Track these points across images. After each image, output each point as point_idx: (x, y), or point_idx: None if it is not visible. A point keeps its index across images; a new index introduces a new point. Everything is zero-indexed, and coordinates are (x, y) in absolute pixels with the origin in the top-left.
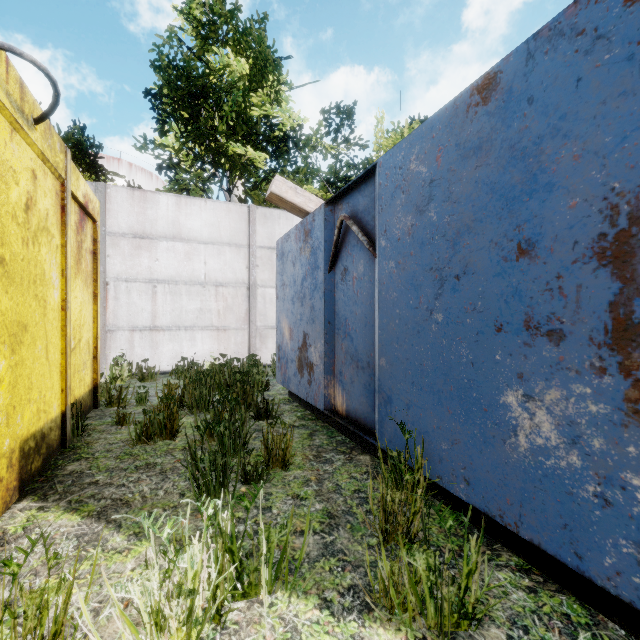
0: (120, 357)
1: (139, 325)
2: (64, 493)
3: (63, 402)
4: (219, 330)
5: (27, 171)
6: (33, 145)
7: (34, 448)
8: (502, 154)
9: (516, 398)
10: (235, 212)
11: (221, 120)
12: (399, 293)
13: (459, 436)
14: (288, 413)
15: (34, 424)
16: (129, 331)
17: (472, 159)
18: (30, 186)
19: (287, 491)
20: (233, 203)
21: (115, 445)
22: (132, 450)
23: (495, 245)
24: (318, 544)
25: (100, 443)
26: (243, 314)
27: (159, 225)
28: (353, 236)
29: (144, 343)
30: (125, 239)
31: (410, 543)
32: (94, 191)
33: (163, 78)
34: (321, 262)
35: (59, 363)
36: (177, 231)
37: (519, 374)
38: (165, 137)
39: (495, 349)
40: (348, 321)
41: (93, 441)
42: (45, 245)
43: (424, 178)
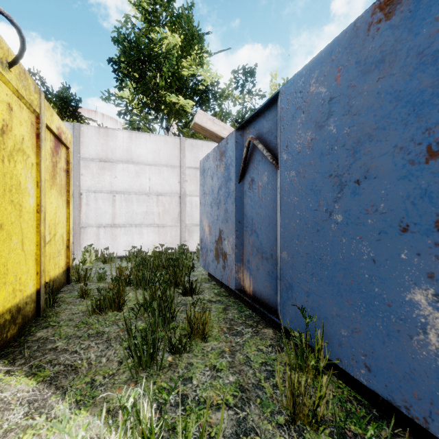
0: (89, 246)
1: (103, 223)
2: (29, 358)
3: (38, 282)
4: (159, 227)
5: (3, 103)
6: (8, 83)
7: (10, 320)
8: (408, 62)
9: (425, 297)
10: (170, 142)
11: (161, 78)
12: (299, 197)
13: (359, 325)
14: (207, 290)
15: (10, 301)
16: (96, 227)
17: (374, 72)
18: (6, 115)
19: (205, 362)
20: (169, 136)
21: (76, 315)
22: (88, 319)
23: (400, 150)
24: (232, 420)
25: (66, 313)
26: (176, 215)
27: (117, 152)
28: (258, 153)
29: (107, 236)
30: (93, 162)
31: (316, 425)
32: (72, 129)
33: (120, 49)
34: (233, 175)
35: (34, 252)
36: (130, 156)
37: (429, 274)
38: (122, 91)
39: (400, 248)
40: (254, 221)
41: (61, 311)
42: (21, 162)
43: (323, 97)
